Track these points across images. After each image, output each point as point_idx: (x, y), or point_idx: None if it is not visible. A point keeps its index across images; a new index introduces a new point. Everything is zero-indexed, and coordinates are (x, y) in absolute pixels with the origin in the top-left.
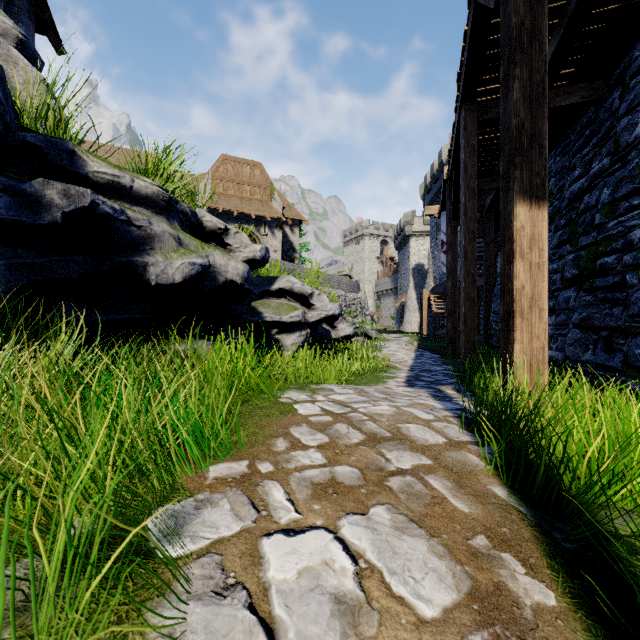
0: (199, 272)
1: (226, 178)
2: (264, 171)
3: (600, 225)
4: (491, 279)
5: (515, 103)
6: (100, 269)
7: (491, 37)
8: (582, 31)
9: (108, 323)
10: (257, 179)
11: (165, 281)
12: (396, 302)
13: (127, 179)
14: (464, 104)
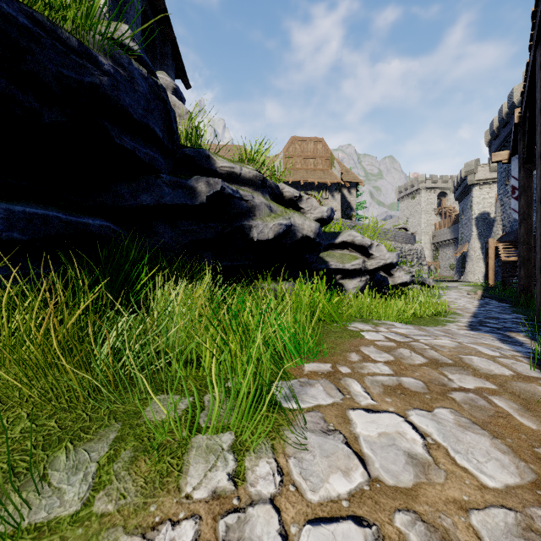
0: (284, 230)
1: (294, 155)
2: (325, 144)
3: None
4: None
5: None
6: (224, 231)
7: None
8: None
9: (228, 268)
10: (319, 152)
11: (263, 238)
12: (456, 252)
13: (238, 169)
14: (540, 41)
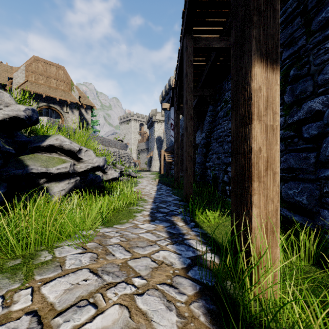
0: None
1: (37, 72)
2: (66, 72)
3: None
4: (195, 145)
5: None
6: None
7: None
8: None
9: None
10: (61, 76)
11: None
12: (148, 155)
13: None
14: (186, 34)
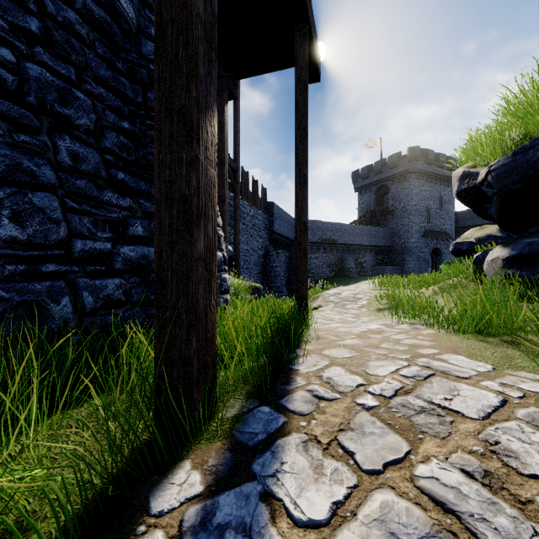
0: None
1: None
2: None
3: None
4: None
5: None
6: None
7: None
8: None
9: None
10: None
11: None
12: None
13: None
14: None
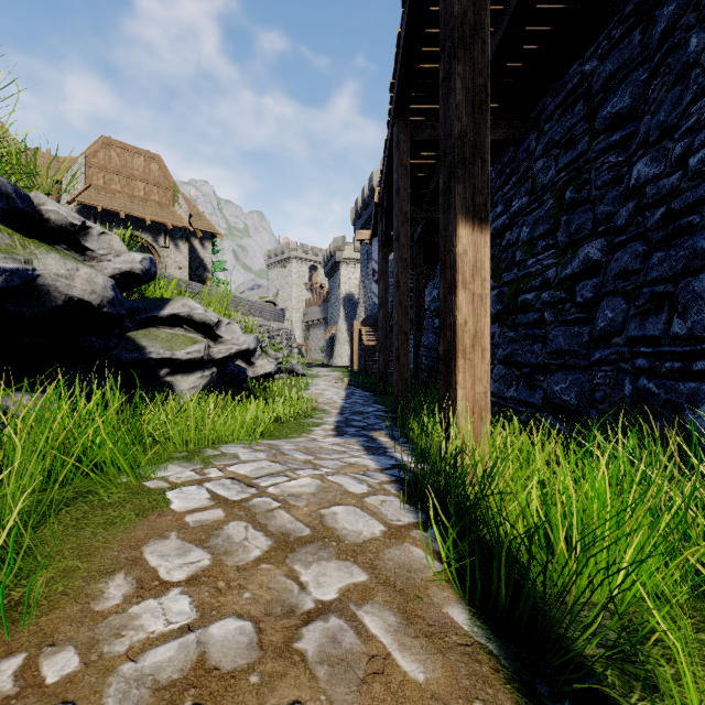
0: (10, 284)
1: (108, 168)
2: (164, 167)
3: (520, 262)
4: (420, 312)
5: (458, 105)
6: None
7: (425, 49)
8: (506, 66)
9: None
10: (154, 175)
11: None
12: (326, 333)
13: None
14: (397, 119)
